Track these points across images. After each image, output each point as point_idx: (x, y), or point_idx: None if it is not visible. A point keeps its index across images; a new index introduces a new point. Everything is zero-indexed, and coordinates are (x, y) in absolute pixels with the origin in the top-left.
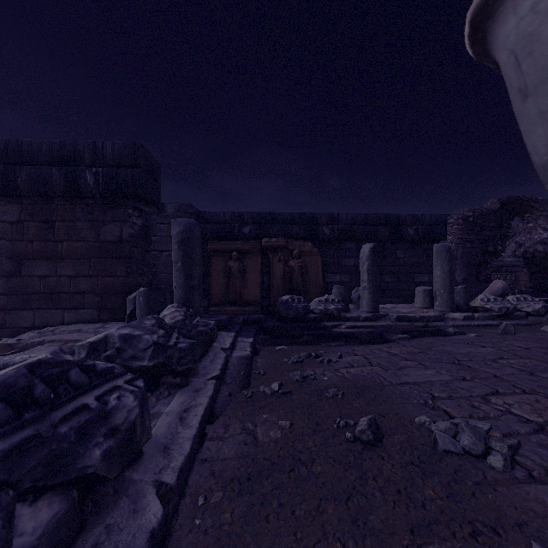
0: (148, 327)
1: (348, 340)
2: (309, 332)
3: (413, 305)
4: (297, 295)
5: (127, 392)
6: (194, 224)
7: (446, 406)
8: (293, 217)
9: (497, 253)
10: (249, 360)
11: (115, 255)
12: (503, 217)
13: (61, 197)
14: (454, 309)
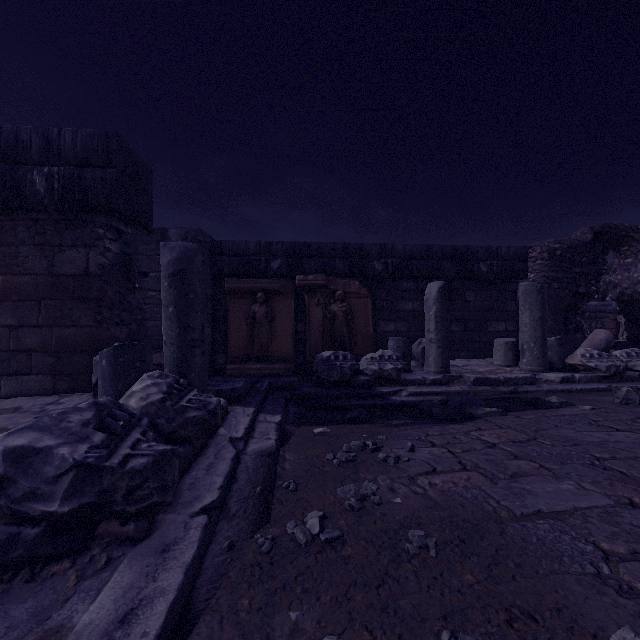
0: (73, 428)
1: (415, 414)
2: (359, 402)
3: (489, 361)
4: (341, 349)
5: None
6: (194, 250)
7: None
8: (335, 249)
9: (590, 294)
10: (273, 459)
11: (78, 295)
12: (597, 251)
13: None
14: (547, 368)
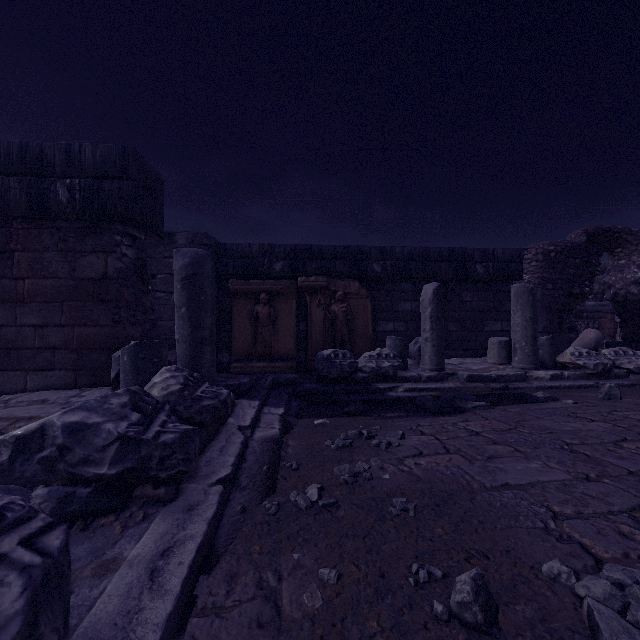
0: (114, 409)
1: (409, 408)
2: (357, 397)
3: (484, 359)
4: (341, 348)
5: (12, 572)
6: (204, 256)
7: (580, 533)
8: (336, 251)
9: (584, 295)
10: (277, 444)
11: (97, 297)
12: (591, 253)
13: (22, 218)
14: (538, 366)
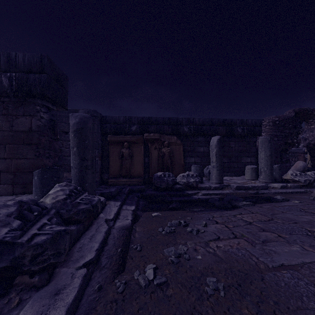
0: (0, 218)
1: (206, 205)
2: (176, 199)
3: (242, 177)
4: (167, 171)
5: None
6: (88, 118)
7: None
8: (164, 120)
9: (293, 143)
10: (129, 231)
11: (26, 142)
12: (296, 121)
13: None
14: (273, 181)
